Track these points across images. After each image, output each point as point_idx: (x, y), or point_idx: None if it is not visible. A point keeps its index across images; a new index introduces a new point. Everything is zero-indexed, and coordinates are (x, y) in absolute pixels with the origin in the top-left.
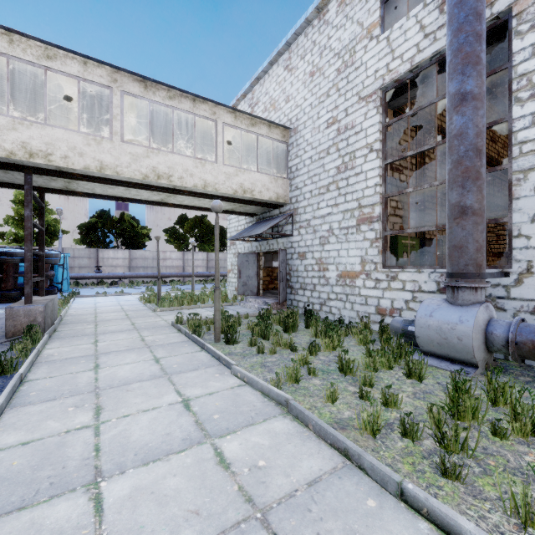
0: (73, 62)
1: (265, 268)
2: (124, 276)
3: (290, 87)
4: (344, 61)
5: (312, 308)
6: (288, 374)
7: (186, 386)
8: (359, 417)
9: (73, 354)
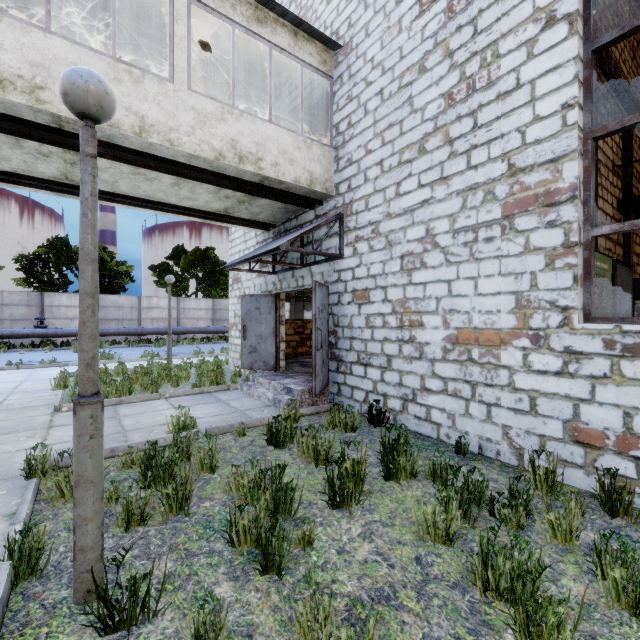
0: None
1: (292, 322)
2: None
3: None
4: None
5: (383, 404)
6: None
7: None
8: None
9: None
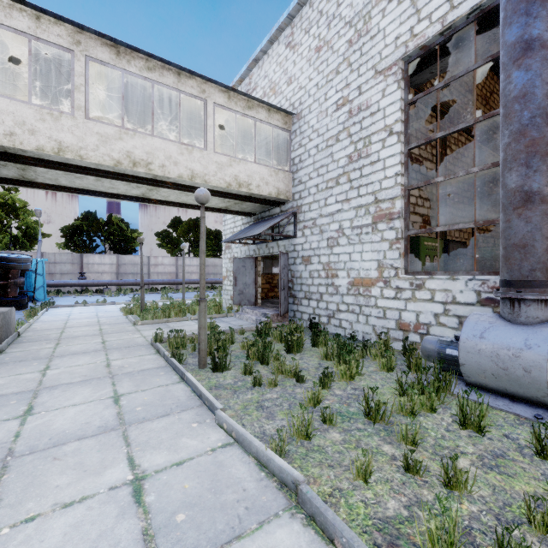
0: (21, 15)
1: (264, 275)
2: (111, 283)
3: (293, 67)
4: (357, 30)
5: (318, 320)
6: (295, 422)
7: (146, 448)
8: (412, 514)
9: (5, 390)
